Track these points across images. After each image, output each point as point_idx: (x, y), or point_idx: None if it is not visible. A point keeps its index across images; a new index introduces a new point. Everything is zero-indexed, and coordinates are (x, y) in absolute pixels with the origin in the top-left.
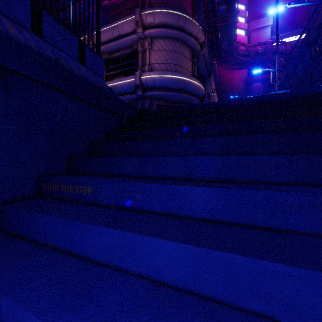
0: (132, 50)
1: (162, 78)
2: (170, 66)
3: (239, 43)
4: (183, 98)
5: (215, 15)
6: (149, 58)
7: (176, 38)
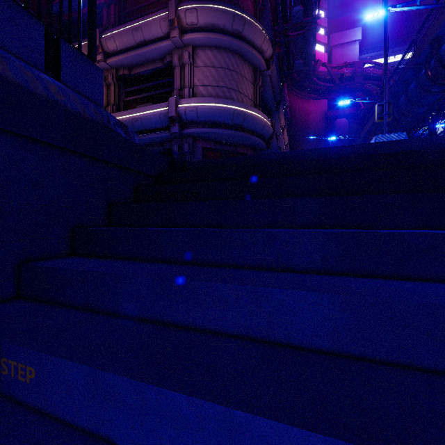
0: (164, 64)
1: (210, 108)
2: (221, 91)
3: (318, 62)
4: (242, 139)
5: (287, 19)
6: (190, 77)
7: (231, 50)
